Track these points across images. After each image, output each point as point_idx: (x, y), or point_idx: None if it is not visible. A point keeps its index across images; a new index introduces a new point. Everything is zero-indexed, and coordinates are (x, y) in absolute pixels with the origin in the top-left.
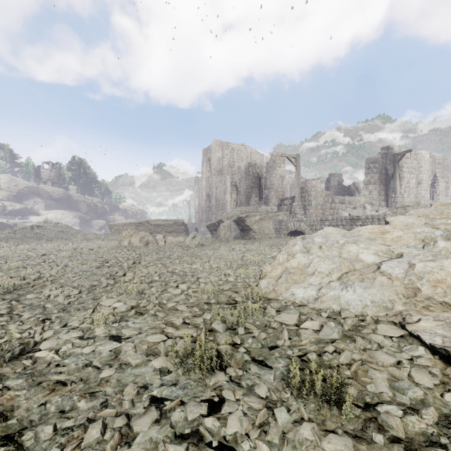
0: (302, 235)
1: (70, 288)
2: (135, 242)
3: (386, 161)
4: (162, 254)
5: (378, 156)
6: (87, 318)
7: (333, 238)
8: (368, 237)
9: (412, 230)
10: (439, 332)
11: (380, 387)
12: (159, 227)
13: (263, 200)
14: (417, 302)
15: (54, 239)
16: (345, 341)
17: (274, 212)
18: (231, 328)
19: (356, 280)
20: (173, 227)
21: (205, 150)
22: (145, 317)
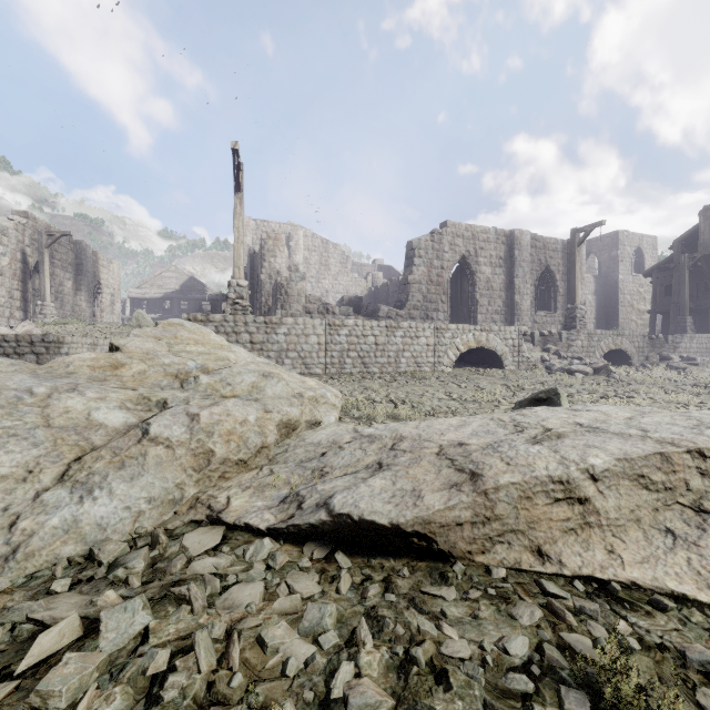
0: None
1: None
2: None
3: (25, 237)
4: None
5: (8, 223)
6: None
7: (15, 384)
8: (93, 377)
9: (159, 361)
10: (262, 505)
11: (299, 652)
12: None
13: None
14: (212, 473)
15: None
16: (164, 614)
17: None
18: None
19: (110, 469)
20: None
21: None
22: None
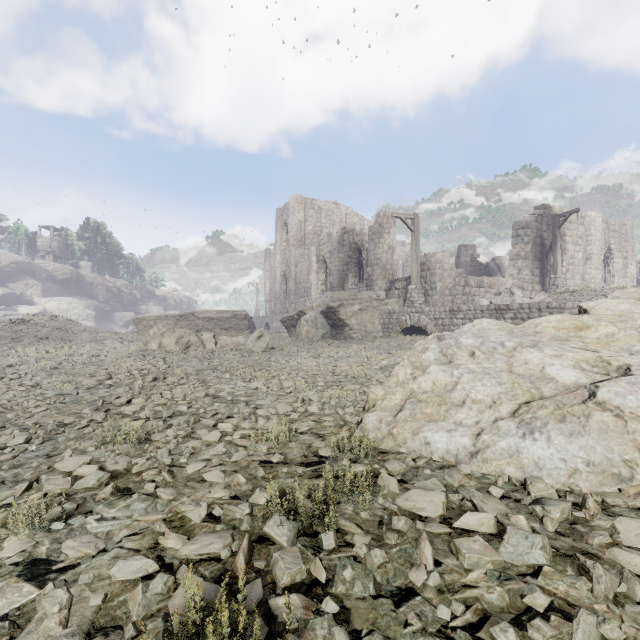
0: (422, 333)
1: (16, 431)
2: (169, 344)
3: (542, 225)
4: (207, 363)
5: (530, 218)
6: (2, 509)
7: (494, 338)
8: (555, 336)
9: (633, 324)
10: None
11: None
12: (211, 322)
13: (365, 282)
14: None
15: (43, 341)
16: (562, 569)
17: (380, 299)
18: (307, 532)
19: (550, 419)
20: (232, 322)
21: (280, 210)
22: (131, 501)
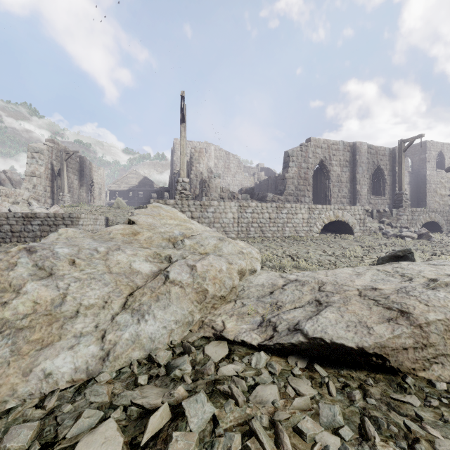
0: None
1: None
2: None
3: (52, 155)
4: None
5: (43, 146)
6: None
7: (87, 245)
8: (124, 240)
9: (158, 230)
10: (247, 328)
11: (330, 441)
12: None
13: None
14: (207, 304)
15: None
16: (218, 404)
17: None
18: None
19: (152, 301)
20: None
21: None
22: None
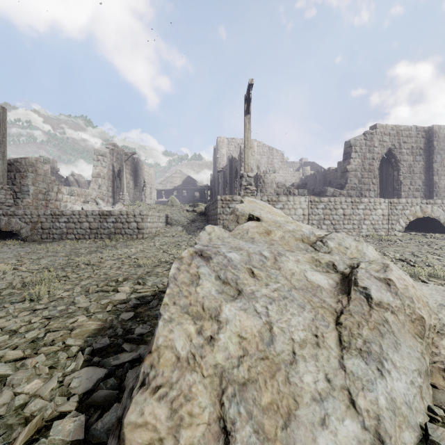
0: (10, 237)
1: None
2: None
3: (113, 157)
4: None
5: (106, 150)
6: None
7: (250, 248)
8: (266, 241)
9: (286, 228)
10: None
11: None
12: None
13: None
14: (428, 340)
15: None
16: None
17: None
18: None
19: (378, 338)
20: None
21: None
22: None
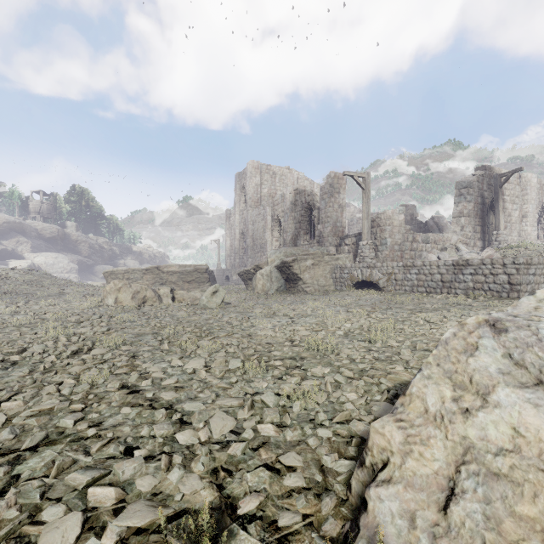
0: (373, 286)
1: None
2: (125, 299)
3: (483, 185)
4: (153, 323)
5: (472, 178)
6: None
7: None
8: None
9: None
10: None
11: None
12: (174, 276)
13: (316, 239)
14: None
15: (5, 295)
16: None
17: (331, 255)
18: None
19: None
20: (193, 276)
21: (238, 175)
22: None
